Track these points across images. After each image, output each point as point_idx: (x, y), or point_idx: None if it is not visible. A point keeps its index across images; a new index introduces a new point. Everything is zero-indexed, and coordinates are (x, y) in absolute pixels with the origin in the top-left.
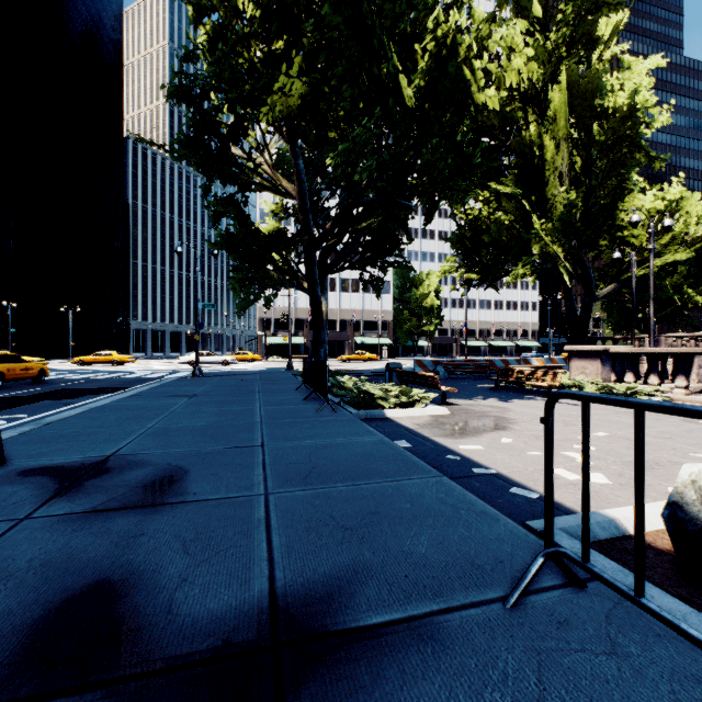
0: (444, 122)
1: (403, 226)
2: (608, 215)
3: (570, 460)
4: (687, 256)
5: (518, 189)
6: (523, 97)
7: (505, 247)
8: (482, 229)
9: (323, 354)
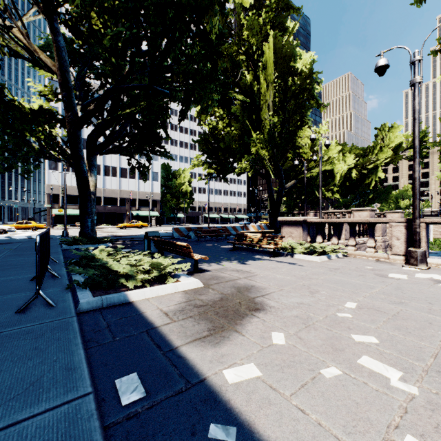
0: (197, 5)
1: (164, 127)
2: (292, 138)
3: (385, 384)
4: (330, 166)
5: (242, 113)
6: (246, 52)
7: (233, 152)
8: (219, 138)
9: (90, 224)
